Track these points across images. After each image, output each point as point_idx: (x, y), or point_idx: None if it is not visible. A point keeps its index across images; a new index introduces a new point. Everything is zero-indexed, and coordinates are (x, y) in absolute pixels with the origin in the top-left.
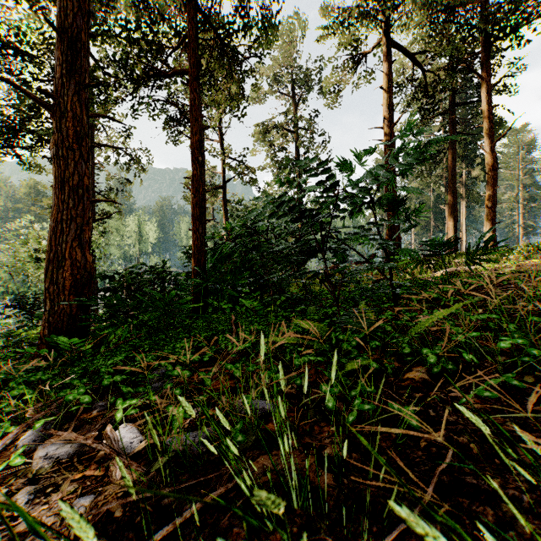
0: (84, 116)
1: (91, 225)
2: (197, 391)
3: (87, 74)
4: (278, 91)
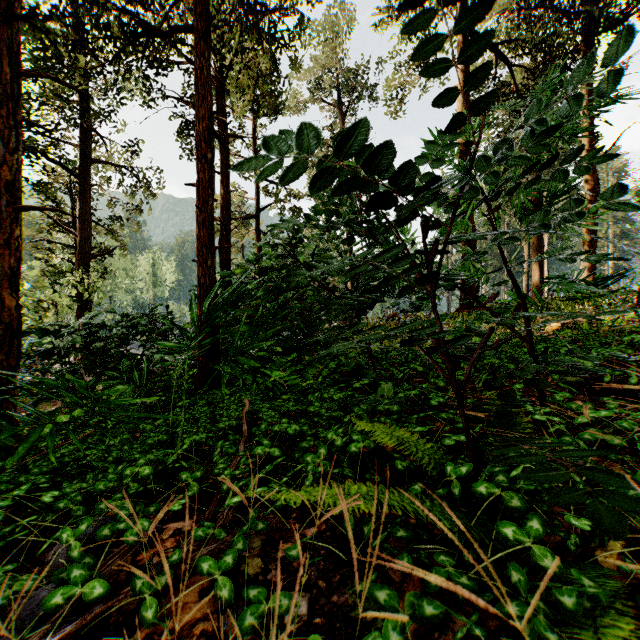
0: (6, 67)
1: (21, 248)
2: (126, 627)
3: (15, 5)
4: (323, 100)
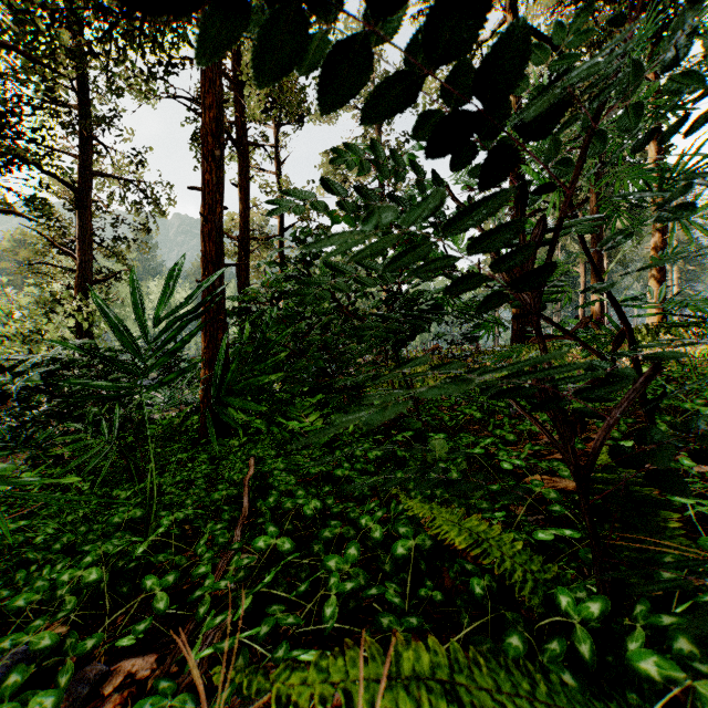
0: None
1: None
2: None
3: None
4: (356, 107)
